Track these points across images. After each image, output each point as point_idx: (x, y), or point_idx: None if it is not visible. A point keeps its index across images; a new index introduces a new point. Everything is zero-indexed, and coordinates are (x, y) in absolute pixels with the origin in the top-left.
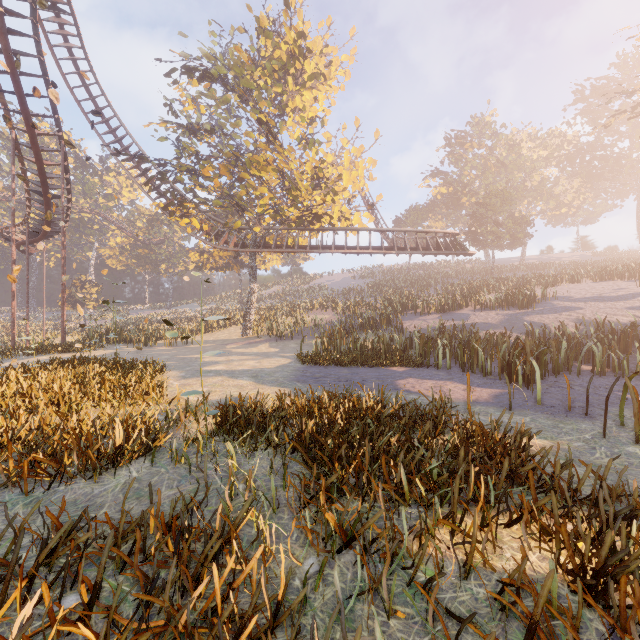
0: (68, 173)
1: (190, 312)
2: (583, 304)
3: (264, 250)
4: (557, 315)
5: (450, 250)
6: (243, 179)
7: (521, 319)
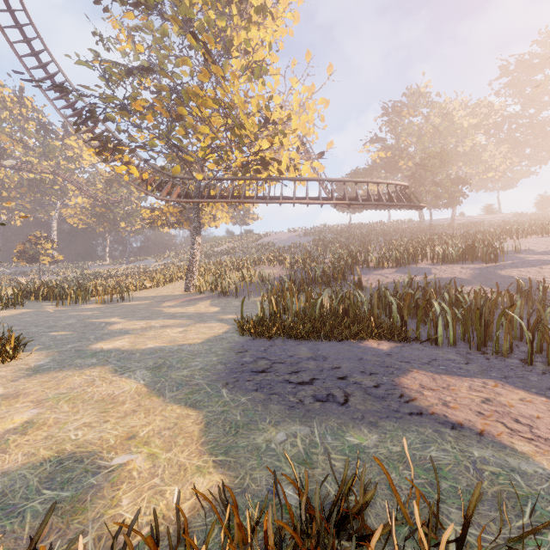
0: None
1: (145, 267)
2: None
3: (208, 200)
4: (538, 269)
5: (402, 202)
6: (182, 118)
7: (496, 273)
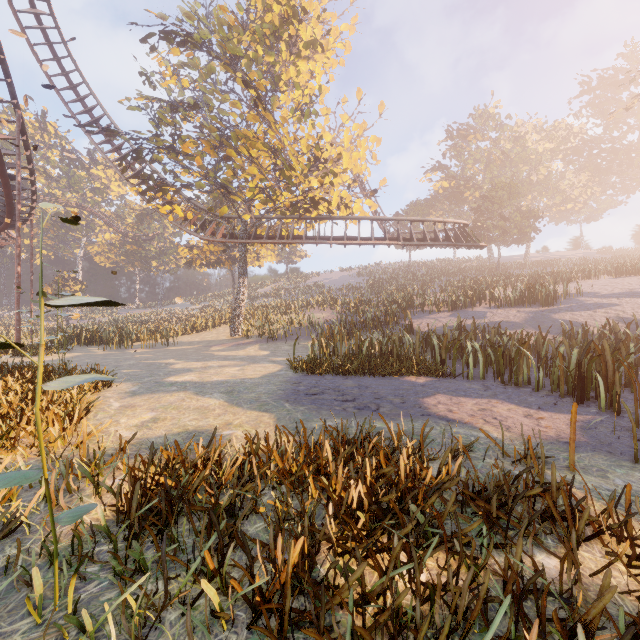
0: (28, 150)
1: (181, 311)
2: (617, 300)
3: (255, 241)
4: (591, 312)
5: (460, 242)
6: (230, 158)
7: (549, 317)
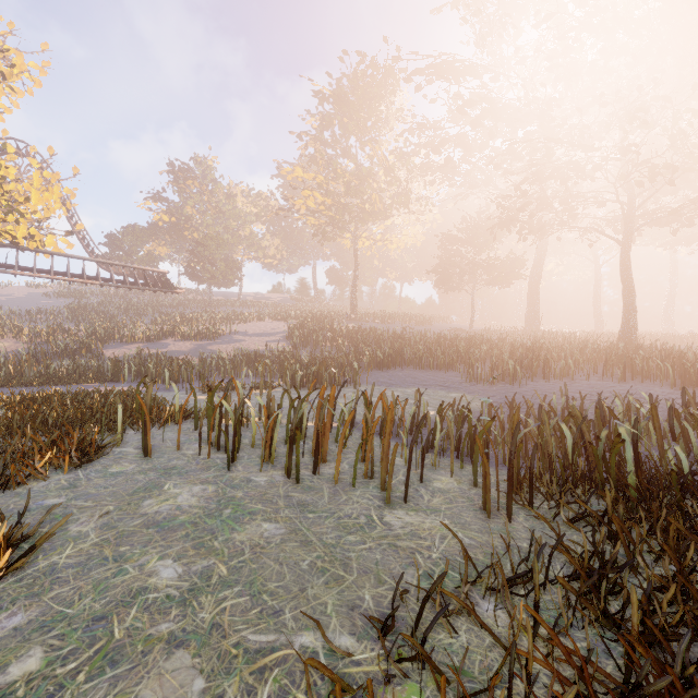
0: None
1: None
2: (249, 338)
3: None
4: (228, 345)
5: (159, 287)
6: None
7: (205, 348)
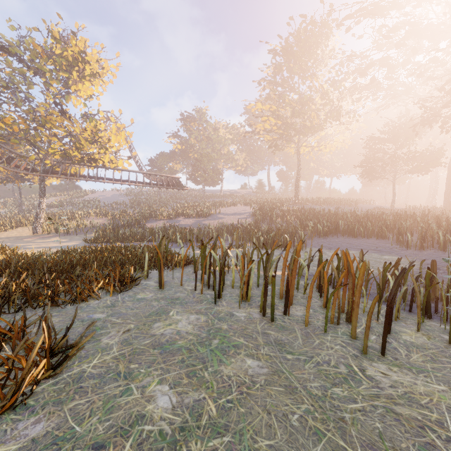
0: None
1: None
2: (227, 216)
3: (53, 176)
4: (215, 221)
5: (175, 186)
6: (38, 129)
7: (201, 222)
